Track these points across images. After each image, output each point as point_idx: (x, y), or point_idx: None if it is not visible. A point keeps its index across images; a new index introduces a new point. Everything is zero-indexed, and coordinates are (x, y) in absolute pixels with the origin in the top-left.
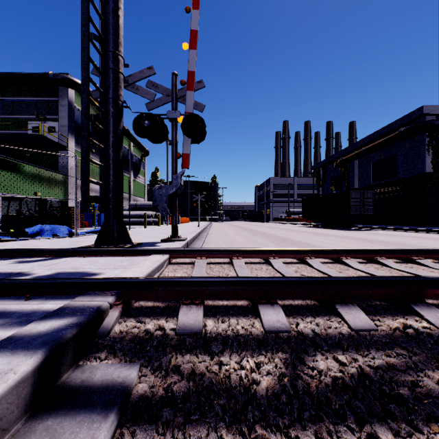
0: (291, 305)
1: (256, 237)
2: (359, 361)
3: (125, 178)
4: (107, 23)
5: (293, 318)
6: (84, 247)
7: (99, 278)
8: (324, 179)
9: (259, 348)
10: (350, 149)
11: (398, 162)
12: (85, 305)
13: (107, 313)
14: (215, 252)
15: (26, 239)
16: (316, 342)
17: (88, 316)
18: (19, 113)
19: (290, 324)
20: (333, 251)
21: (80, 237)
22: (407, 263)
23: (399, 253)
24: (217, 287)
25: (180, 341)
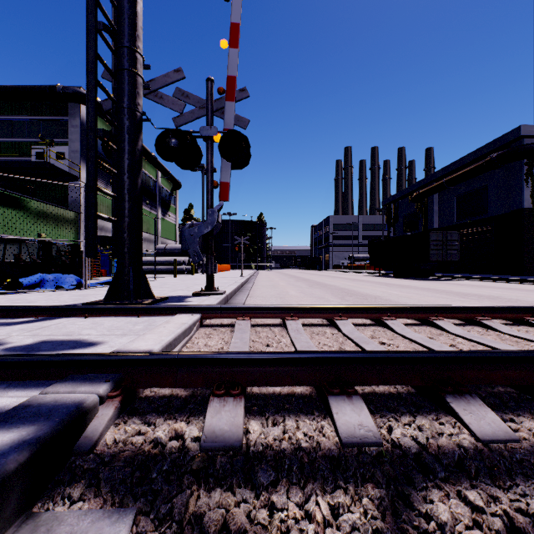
0: (375, 394)
1: (313, 289)
2: (505, 505)
3: (152, 216)
4: (121, 10)
5: (382, 418)
6: (89, 303)
7: (89, 355)
8: (396, 217)
9: (335, 476)
10: (429, 180)
11: (489, 196)
12: (59, 401)
13: (94, 413)
14: (263, 310)
15: (20, 291)
16: (426, 465)
17: (57, 423)
18: (20, 135)
19: (379, 428)
20: (420, 309)
21: (90, 290)
22: (520, 326)
23: (508, 312)
24: (265, 366)
25: (205, 463)
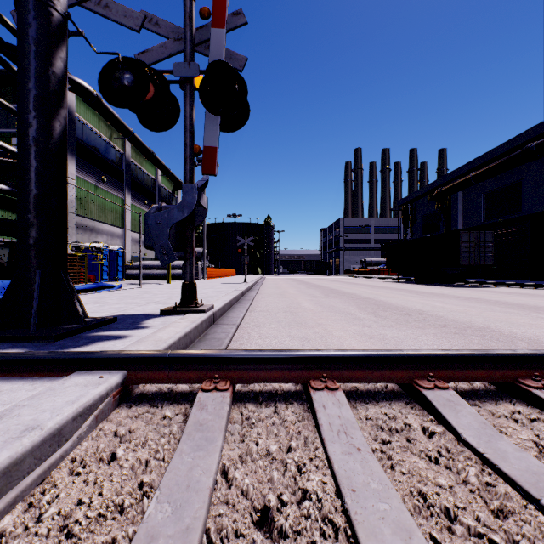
0: None
1: (331, 299)
2: None
3: None
4: None
5: None
6: None
7: None
8: (414, 218)
9: None
10: (452, 176)
11: (524, 192)
12: None
13: None
14: (260, 362)
15: None
16: None
17: None
18: None
19: None
20: None
21: None
22: None
23: None
24: None
25: None
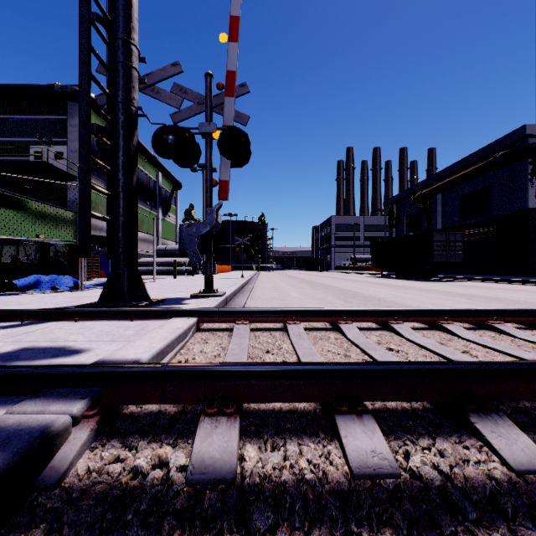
0: (387, 410)
1: (315, 291)
2: None
3: (152, 217)
4: (115, 0)
5: (397, 442)
6: (82, 305)
7: (65, 367)
8: (399, 218)
9: (346, 519)
10: (432, 180)
11: (493, 197)
12: (23, 424)
13: (65, 437)
14: (263, 313)
15: (14, 293)
16: (453, 503)
17: (14, 455)
18: (18, 135)
19: (395, 455)
20: (429, 312)
21: (86, 291)
22: (534, 330)
23: (521, 315)
24: (263, 380)
25: (191, 501)
